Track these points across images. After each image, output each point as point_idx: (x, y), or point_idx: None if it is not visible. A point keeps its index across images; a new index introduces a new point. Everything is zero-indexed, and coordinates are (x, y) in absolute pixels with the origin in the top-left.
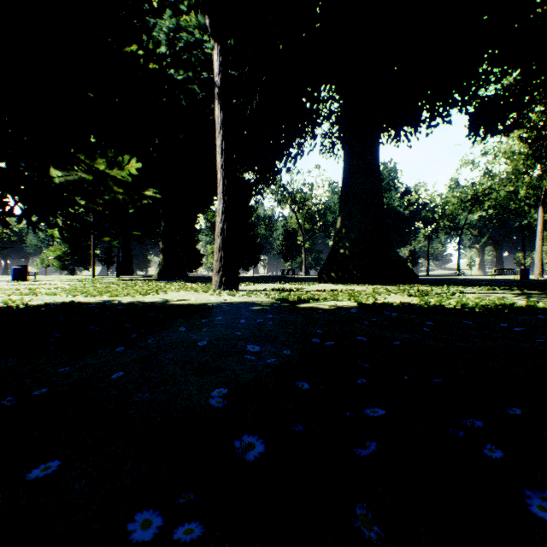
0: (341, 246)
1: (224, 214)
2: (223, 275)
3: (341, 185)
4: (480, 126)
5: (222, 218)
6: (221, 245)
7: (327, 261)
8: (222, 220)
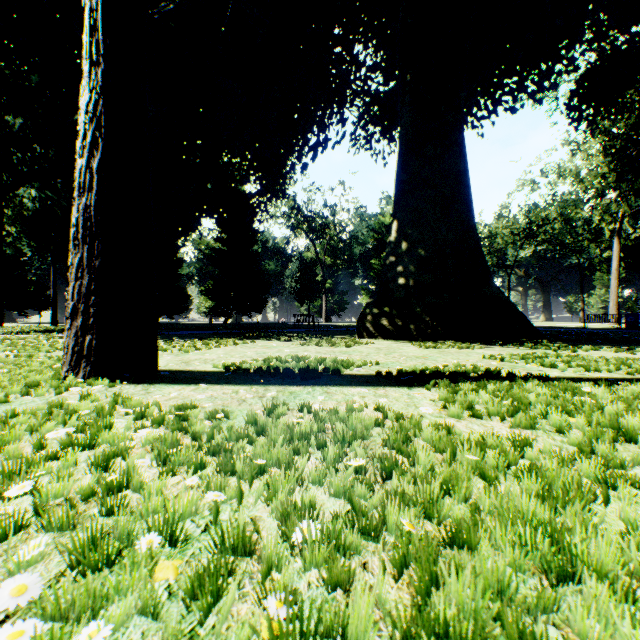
0: (400, 272)
1: (92, 123)
2: (85, 329)
3: (397, 165)
4: (592, 101)
5: (86, 138)
6: (82, 228)
7: (374, 298)
8: (86, 144)
